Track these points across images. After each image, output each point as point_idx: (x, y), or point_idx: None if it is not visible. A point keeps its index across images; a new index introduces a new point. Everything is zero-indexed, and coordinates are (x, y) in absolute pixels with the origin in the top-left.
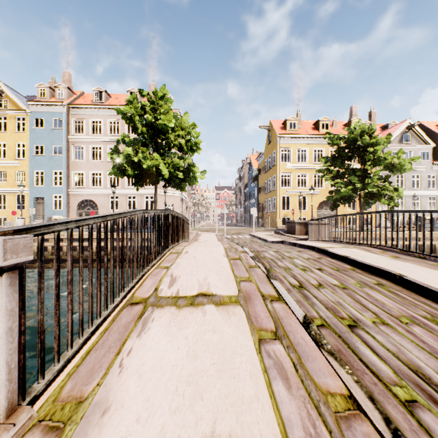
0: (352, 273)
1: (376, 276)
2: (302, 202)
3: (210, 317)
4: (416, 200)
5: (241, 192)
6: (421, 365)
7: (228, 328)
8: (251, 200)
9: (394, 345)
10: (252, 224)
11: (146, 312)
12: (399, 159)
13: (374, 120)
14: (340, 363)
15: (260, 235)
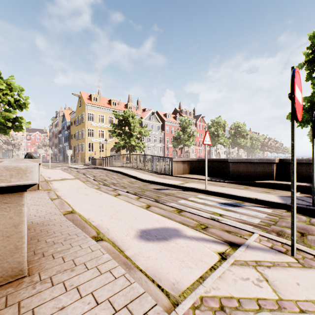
0: (111, 173)
1: (117, 173)
2: (102, 147)
3: (69, 181)
4: (155, 148)
5: (56, 136)
6: (114, 182)
7: (75, 181)
8: (65, 143)
9: (112, 181)
10: (65, 161)
11: (49, 182)
12: (144, 130)
13: (140, 105)
14: (99, 182)
15: (75, 166)
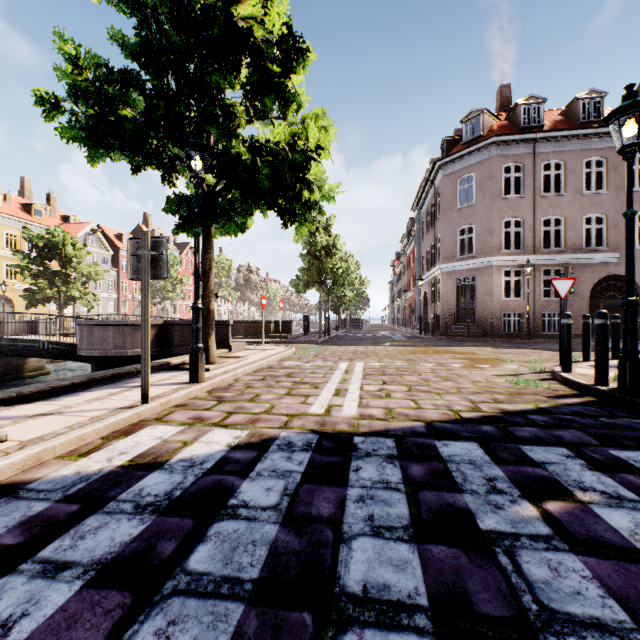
0: None
1: None
2: None
3: None
4: (99, 302)
5: None
6: None
7: None
8: None
9: None
10: None
11: None
12: (96, 270)
13: (55, 205)
14: None
15: None
